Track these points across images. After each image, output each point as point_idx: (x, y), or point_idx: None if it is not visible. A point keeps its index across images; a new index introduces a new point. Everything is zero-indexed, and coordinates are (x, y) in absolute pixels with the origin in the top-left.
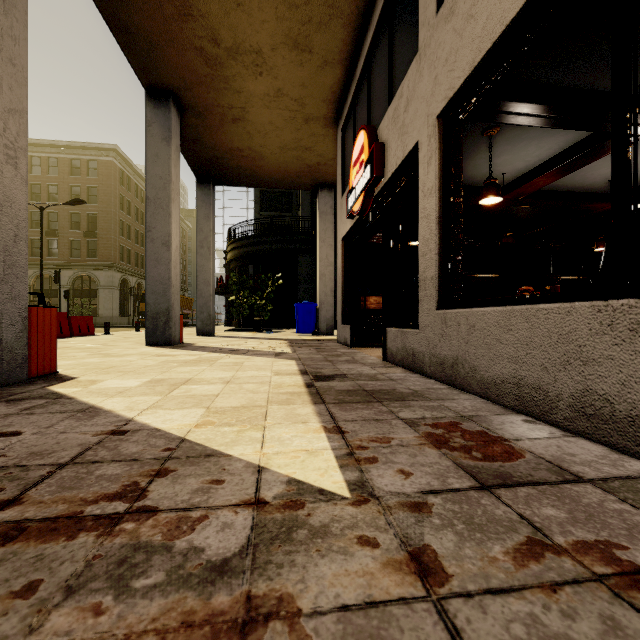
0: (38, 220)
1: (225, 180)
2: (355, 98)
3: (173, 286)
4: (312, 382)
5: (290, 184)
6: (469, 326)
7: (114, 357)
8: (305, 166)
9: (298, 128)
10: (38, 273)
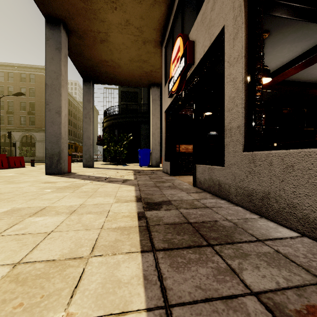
0: (2, 105)
1: (99, 80)
2: (173, 25)
3: (63, 138)
4: (143, 211)
5: (136, 83)
6: (285, 166)
7: (12, 184)
8: (144, 72)
9: (139, 47)
10: (2, 133)
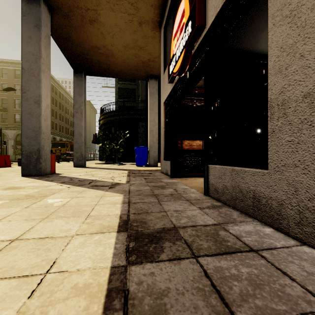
0: None
1: (91, 71)
2: None
3: (43, 133)
4: (124, 266)
5: (132, 75)
6: None
7: None
8: (140, 62)
9: (135, 30)
10: None
